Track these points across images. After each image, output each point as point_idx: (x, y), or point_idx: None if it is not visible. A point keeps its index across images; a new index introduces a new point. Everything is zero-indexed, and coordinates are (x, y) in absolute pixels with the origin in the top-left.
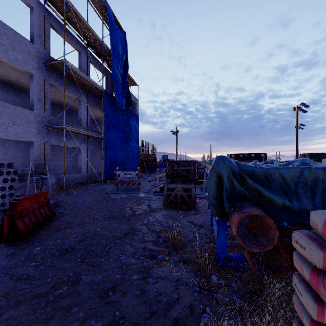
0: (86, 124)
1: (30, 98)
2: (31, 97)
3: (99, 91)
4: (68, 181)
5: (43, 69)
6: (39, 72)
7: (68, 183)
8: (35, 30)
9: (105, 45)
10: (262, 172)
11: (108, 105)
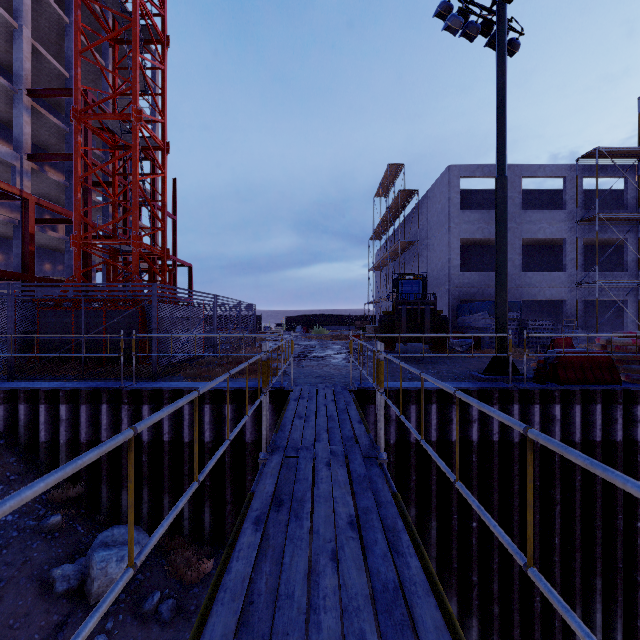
0: (636, 267)
1: (563, 260)
2: (563, 259)
3: None
4: None
5: (574, 227)
6: (571, 232)
7: None
8: (567, 196)
9: None
10: None
11: None
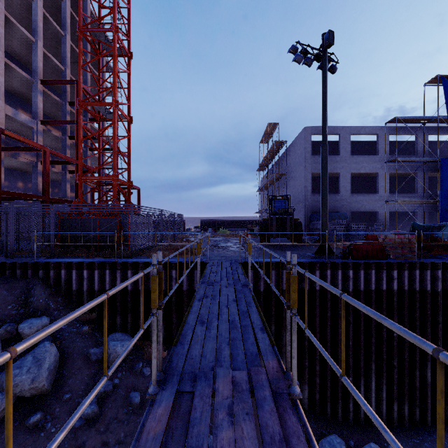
0: (422, 191)
1: (377, 186)
2: (377, 185)
3: (435, 160)
4: None
5: (384, 166)
6: (382, 169)
7: None
8: (379, 146)
9: (440, 117)
10: (422, 226)
11: (445, 171)
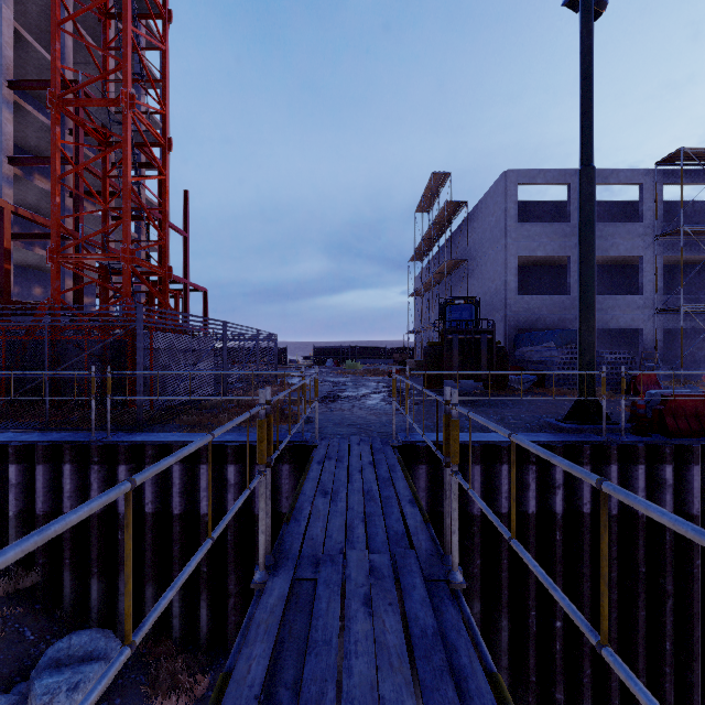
0: None
1: (639, 282)
2: (640, 280)
3: None
4: (689, 376)
5: (653, 243)
6: (649, 249)
7: (690, 379)
8: (644, 206)
9: None
10: None
11: None
